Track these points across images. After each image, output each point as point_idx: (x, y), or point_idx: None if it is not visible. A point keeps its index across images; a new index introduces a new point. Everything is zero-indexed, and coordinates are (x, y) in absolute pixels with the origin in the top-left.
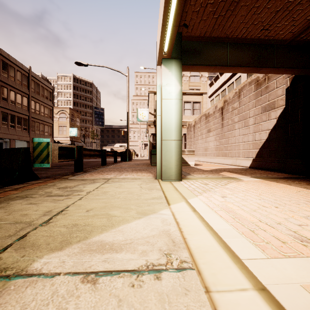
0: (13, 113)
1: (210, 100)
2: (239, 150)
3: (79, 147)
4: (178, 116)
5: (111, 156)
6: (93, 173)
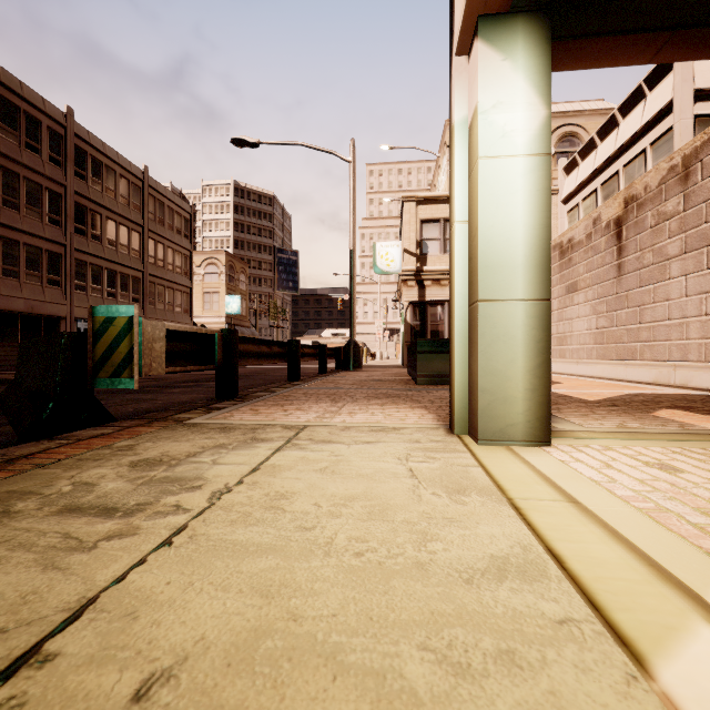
0: (113, 266)
1: (569, 211)
2: (684, 340)
3: (228, 332)
4: (537, 215)
5: (313, 358)
6: (261, 403)
